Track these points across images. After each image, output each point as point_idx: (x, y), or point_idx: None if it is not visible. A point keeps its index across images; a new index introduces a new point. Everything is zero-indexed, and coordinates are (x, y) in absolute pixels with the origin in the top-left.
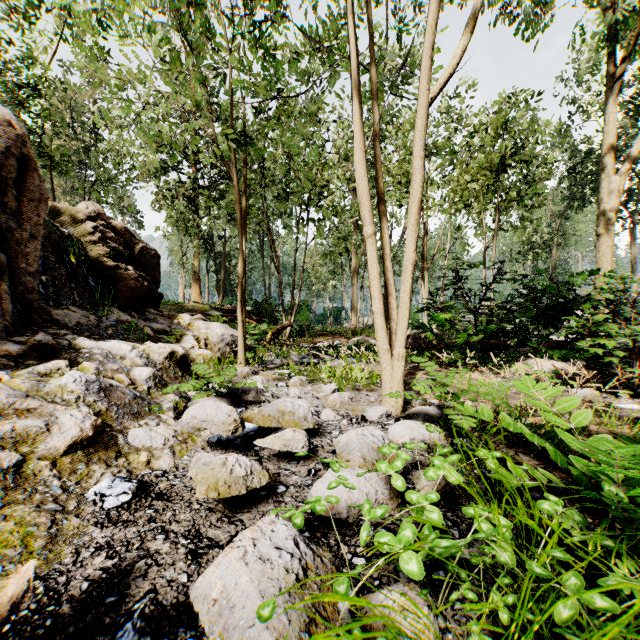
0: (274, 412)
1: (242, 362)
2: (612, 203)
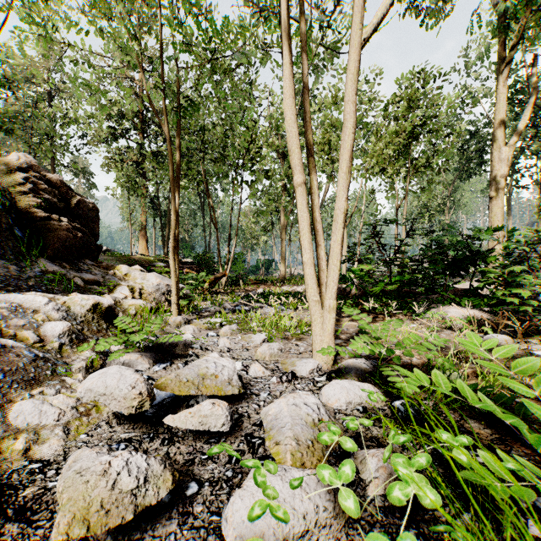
0: (193, 376)
1: (175, 311)
2: (503, 170)
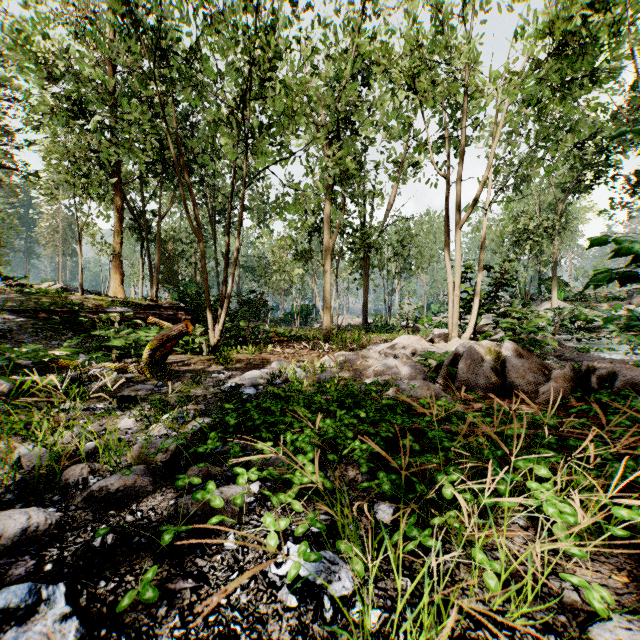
0: None
1: None
2: None
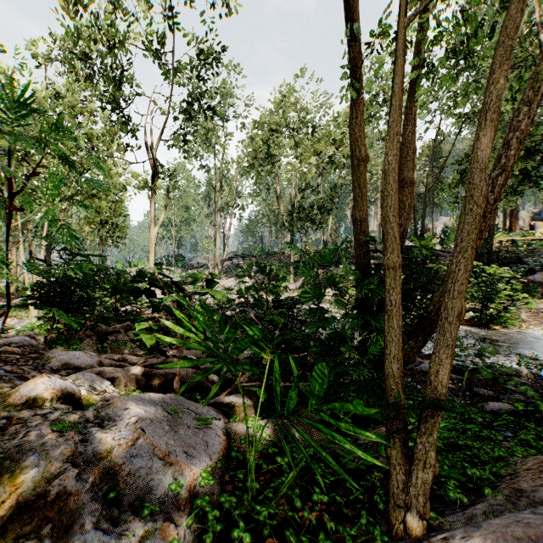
0: None
1: None
2: (153, 240)
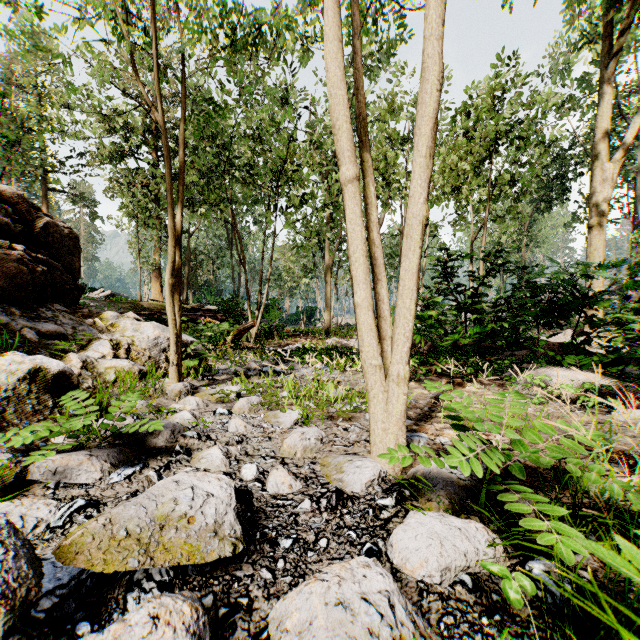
0: (142, 523)
1: (174, 376)
2: (605, 193)
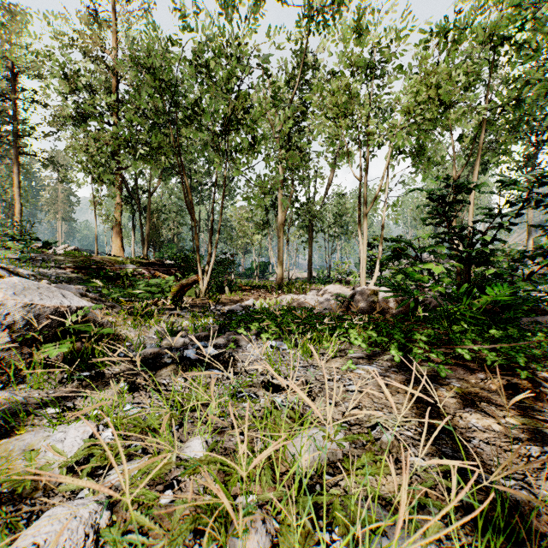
0: None
1: None
2: None
